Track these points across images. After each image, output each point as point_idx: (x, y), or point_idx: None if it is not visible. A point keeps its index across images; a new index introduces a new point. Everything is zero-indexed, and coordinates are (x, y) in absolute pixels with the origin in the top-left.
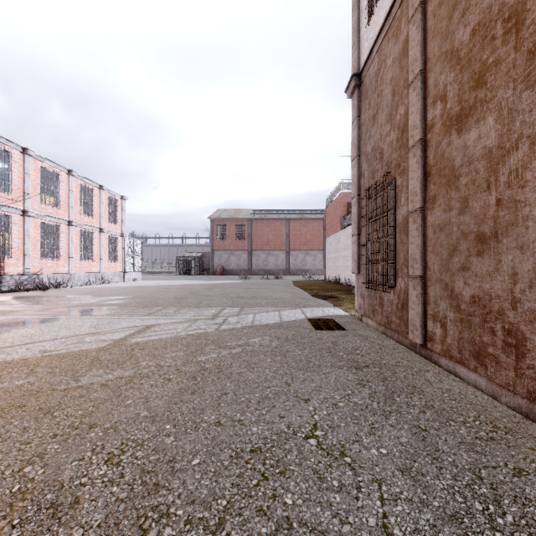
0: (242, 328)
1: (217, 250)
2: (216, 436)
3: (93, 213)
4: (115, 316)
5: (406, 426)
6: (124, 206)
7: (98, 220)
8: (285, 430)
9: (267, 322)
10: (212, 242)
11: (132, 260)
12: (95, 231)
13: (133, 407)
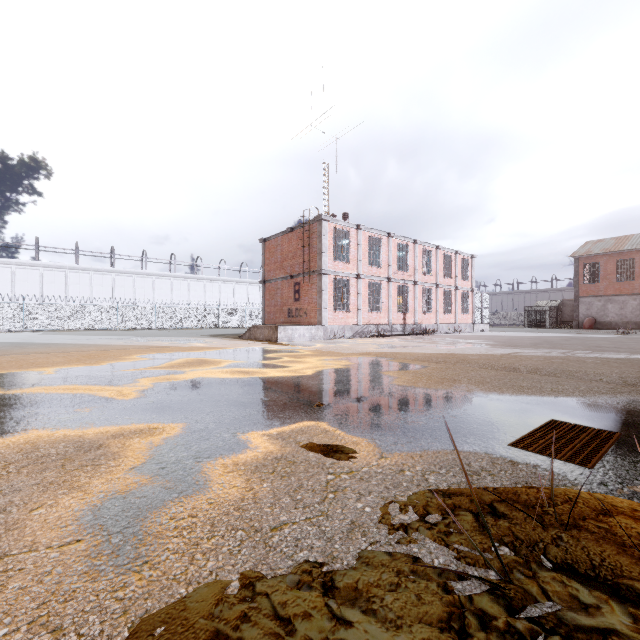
0: (584, 357)
1: (583, 297)
2: (556, 368)
3: (450, 275)
4: (493, 348)
5: (638, 375)
6: (473, 264)
7: (454, 280)
8: (582, 370)
9: (609, 357)
10: (575, 287)
11: (480, 313)
12: (452, 289)
13: (525, 363)
